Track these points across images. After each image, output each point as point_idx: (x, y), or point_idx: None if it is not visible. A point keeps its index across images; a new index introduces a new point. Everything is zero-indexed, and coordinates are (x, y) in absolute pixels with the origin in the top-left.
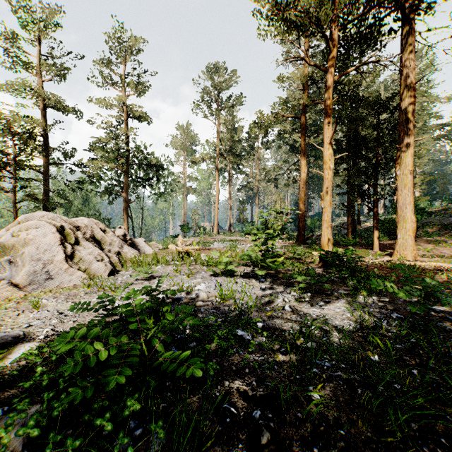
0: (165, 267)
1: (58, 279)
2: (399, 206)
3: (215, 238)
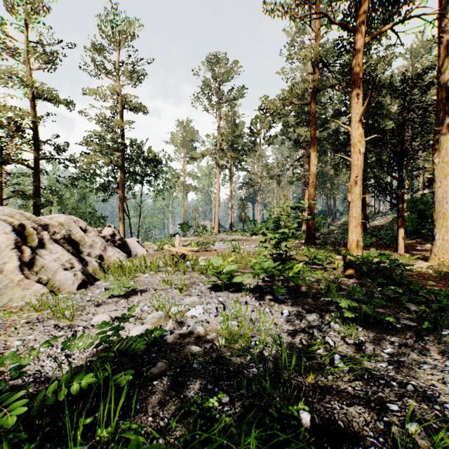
0: (154, 275)
1: (7, 295)
2: (437, 200)
3: (216, 237)
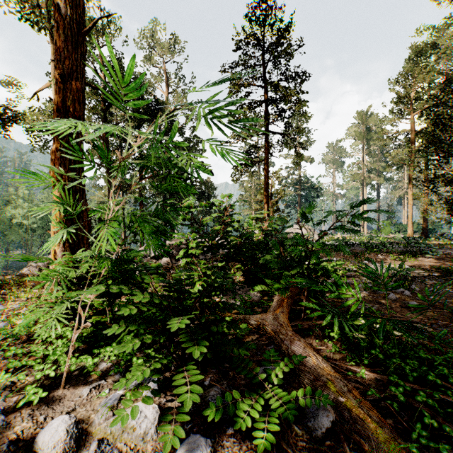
0: None
1: None
2: None
3: None
